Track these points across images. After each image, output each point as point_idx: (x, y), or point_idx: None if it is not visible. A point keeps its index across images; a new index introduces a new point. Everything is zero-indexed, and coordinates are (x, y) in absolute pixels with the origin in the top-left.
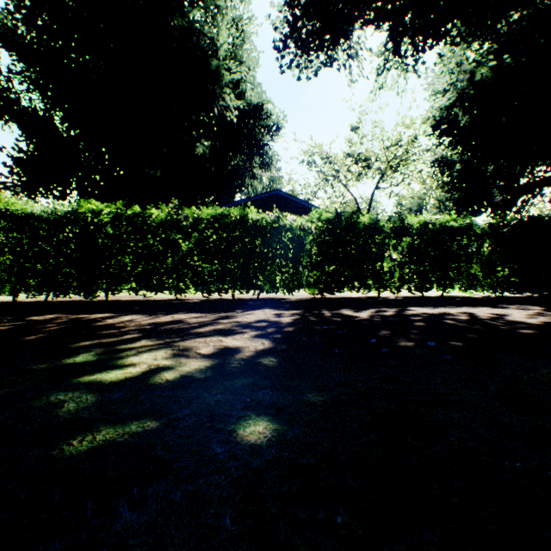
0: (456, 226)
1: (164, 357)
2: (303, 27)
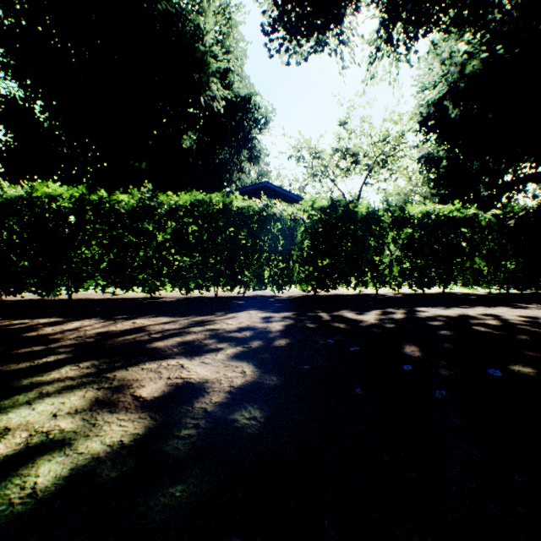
0: (460, 217)
1: (73, 410)
2: (293, 11)
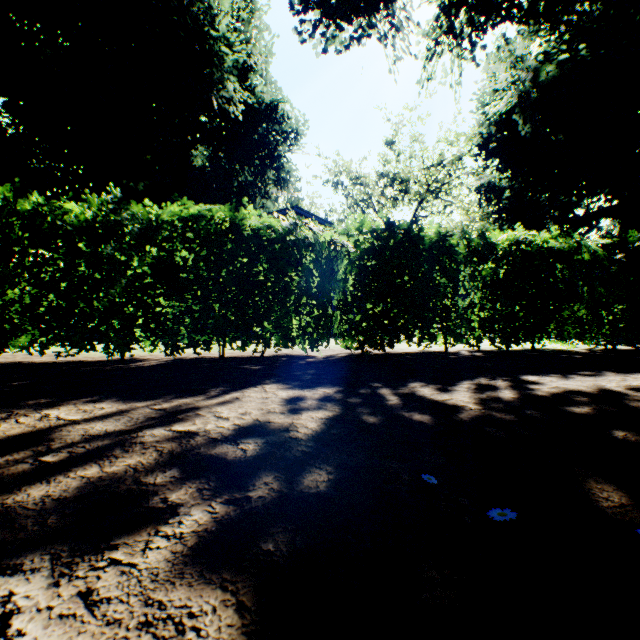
0: (558, 248)
1: None
2: None
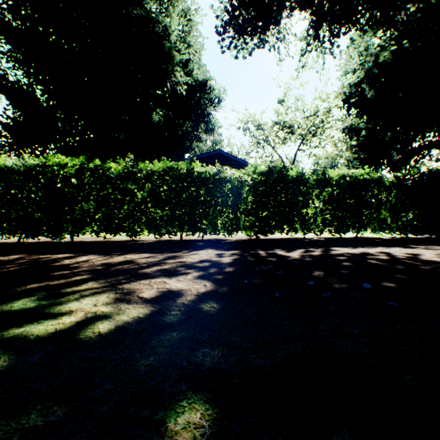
0: (369, 179)
1: (105, 303)
2: (240, 16)
